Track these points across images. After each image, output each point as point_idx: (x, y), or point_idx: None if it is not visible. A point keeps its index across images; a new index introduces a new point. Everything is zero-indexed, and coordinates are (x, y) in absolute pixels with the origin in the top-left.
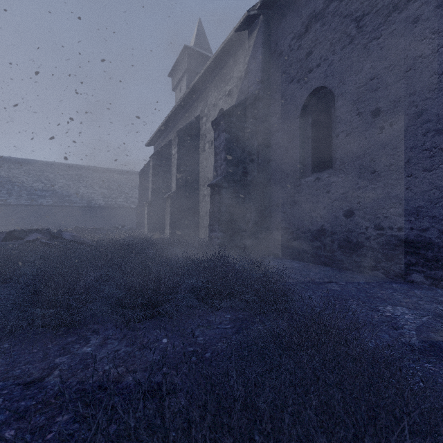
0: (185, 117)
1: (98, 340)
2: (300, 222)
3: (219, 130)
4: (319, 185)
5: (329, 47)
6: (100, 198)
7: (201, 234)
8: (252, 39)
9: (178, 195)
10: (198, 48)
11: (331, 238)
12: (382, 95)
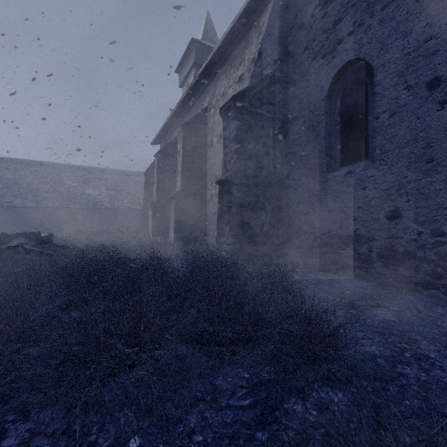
0: (191, 111)
1: (18, 439)
2: (326, 225)
3: (228, 118)
4: (351, 180)
5: (366, 8)
6: (106, 199)
7: (209, 238)
8: (267, 13)
9: (184, 195)
10: (206, 41)
11: (369, 245)
12: (443, 59)
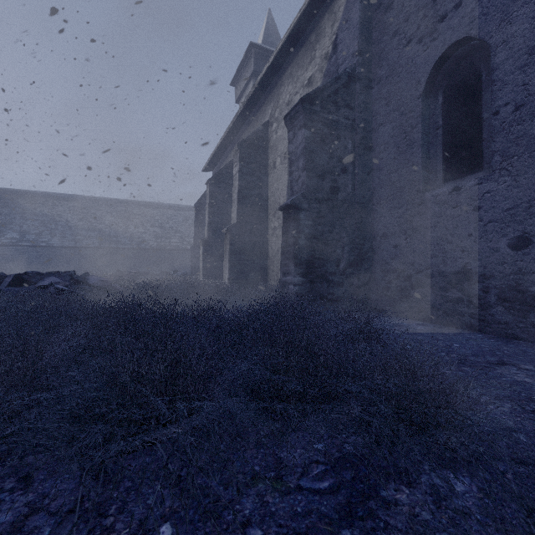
0: (249, 127)
1: (12, 515)
2: (422, 260)
3: (295, 127)
4: (459, 199)
5: None
6: (152, 238)
7: (271, 281)
8: None
9: (240, 228)
10: (267, 45)
11: (484, 285)
12: None
